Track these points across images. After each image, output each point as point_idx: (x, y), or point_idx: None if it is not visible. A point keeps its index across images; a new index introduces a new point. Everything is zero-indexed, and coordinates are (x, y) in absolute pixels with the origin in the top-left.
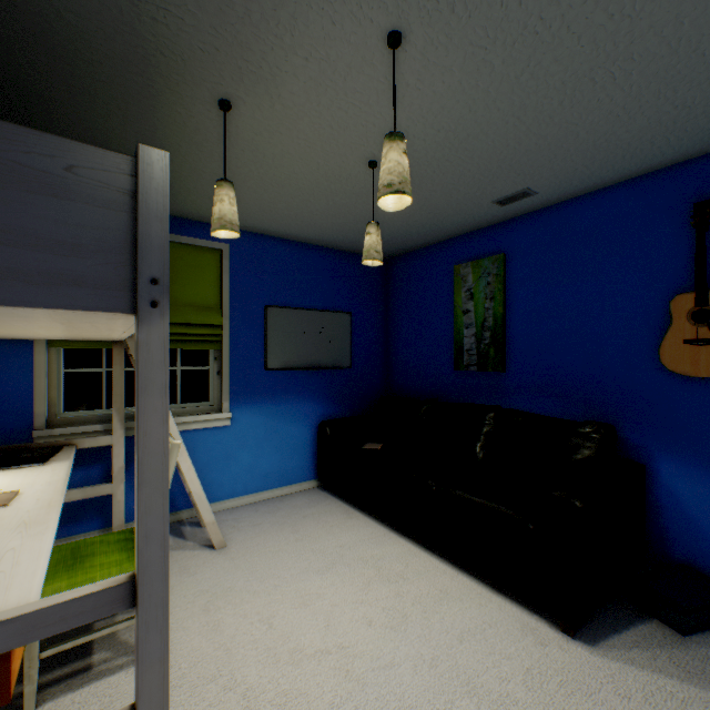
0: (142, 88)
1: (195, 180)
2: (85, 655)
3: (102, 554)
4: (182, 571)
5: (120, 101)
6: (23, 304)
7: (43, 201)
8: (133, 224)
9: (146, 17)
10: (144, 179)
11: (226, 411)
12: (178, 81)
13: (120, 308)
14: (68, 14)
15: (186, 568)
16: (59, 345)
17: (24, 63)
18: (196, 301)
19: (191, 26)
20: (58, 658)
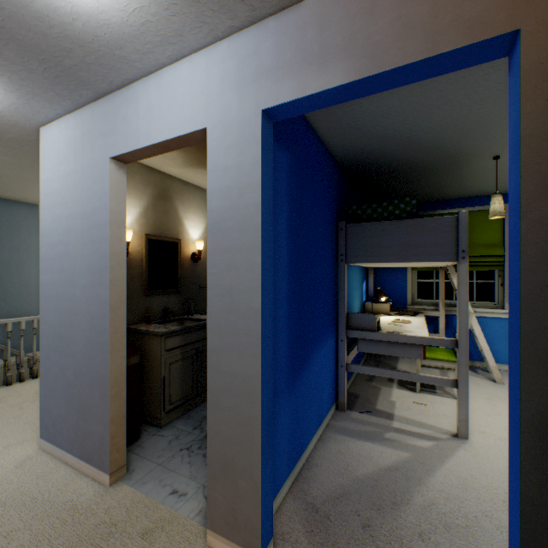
0: (455, 166)
1: (482, 182)
2: (432, 389)
3: (439, 351)
4: (474, 383)
5: (446, 172)
6: (429, 261)
7: (433, 234)
8: (456, 235)
9: (458, 153)
10: (459, 221)
11: (506, 308)
12: (471, 160)
13: (452, 260)
14: (431, 163)
15: (477, 383)
16: (415, 269)
17: (415, 176)
18: (484, 242)
19: (476, 148)
20: (423, 385)
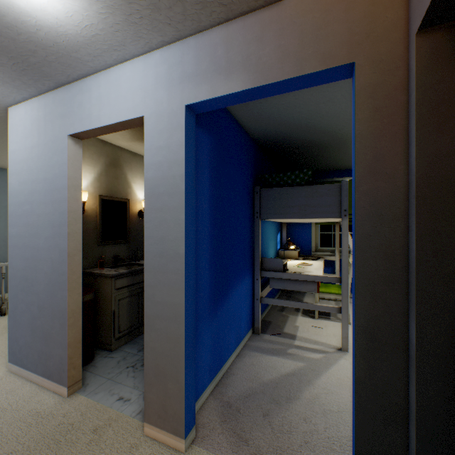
0: (344, 145)
1: None
2: (328, 316)
3: (332, 287)
4: None
5: (337, 150)
6: (321, 218)
7: (324, 198)
8: (340, 198)
9: (344, 136)
10: (342, 188)
11: None
12: None
13: (337, 217)
14: (325, 142)
15: None
16: (318, 224)
17: (314, 152)
18: None
19: None
20: (321, 314)
